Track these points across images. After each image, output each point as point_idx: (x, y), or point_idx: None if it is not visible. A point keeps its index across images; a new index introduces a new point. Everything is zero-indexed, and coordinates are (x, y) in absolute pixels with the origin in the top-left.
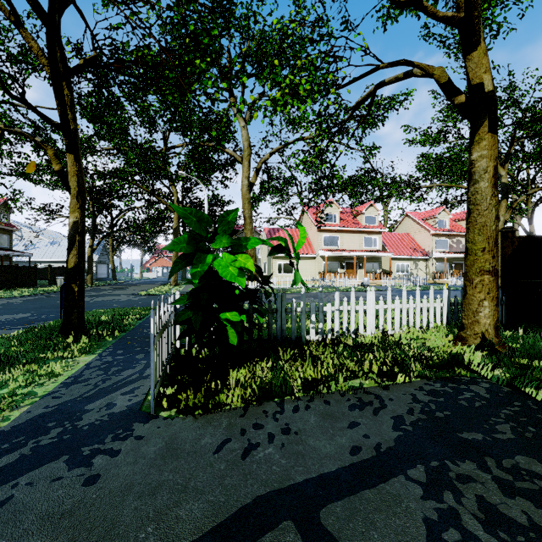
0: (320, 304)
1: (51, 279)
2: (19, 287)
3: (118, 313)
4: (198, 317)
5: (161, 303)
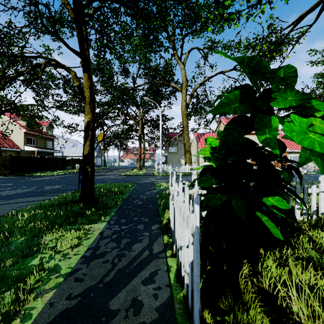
0: (305, 186)
1: (73, 166)
2: (57, 170)
3: (112, 187)
4: (237, 202)
5: (179, 183)
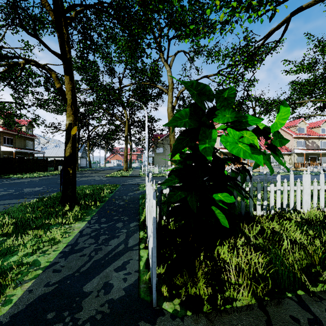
0: (265, 185)
1: (55, 167)
2: (37, 171)
3: (95, 188)
4: (192, 198)
5: (148, 183)
